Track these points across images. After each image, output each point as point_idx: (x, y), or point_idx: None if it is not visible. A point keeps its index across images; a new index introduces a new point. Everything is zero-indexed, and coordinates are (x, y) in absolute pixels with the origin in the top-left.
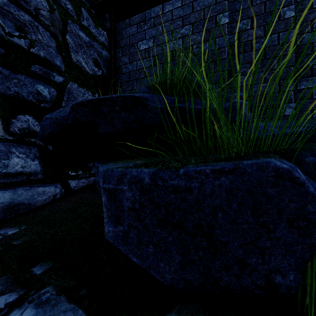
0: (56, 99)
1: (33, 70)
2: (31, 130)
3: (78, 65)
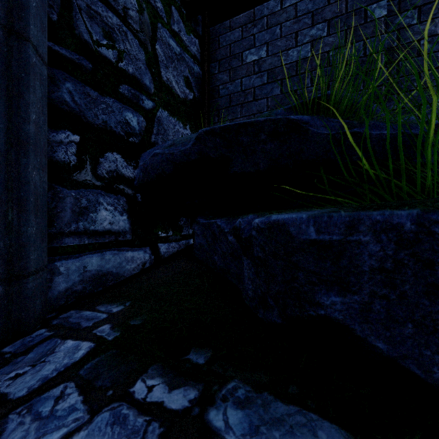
0: (145, 132)
1: (121, 92)
2: (119, 174)
3: (168, 86)
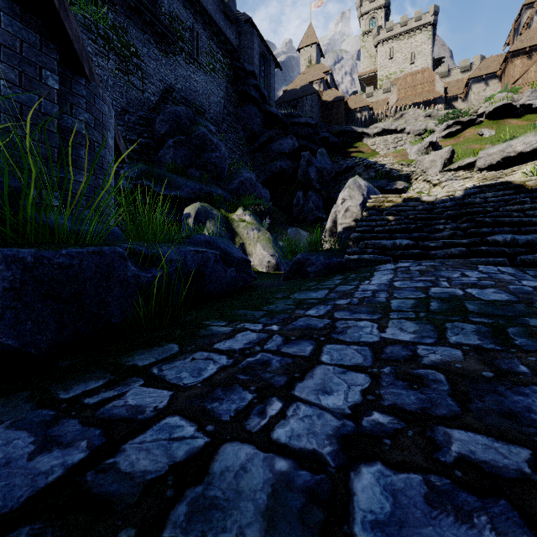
0: None
1: None
2: None
3: None
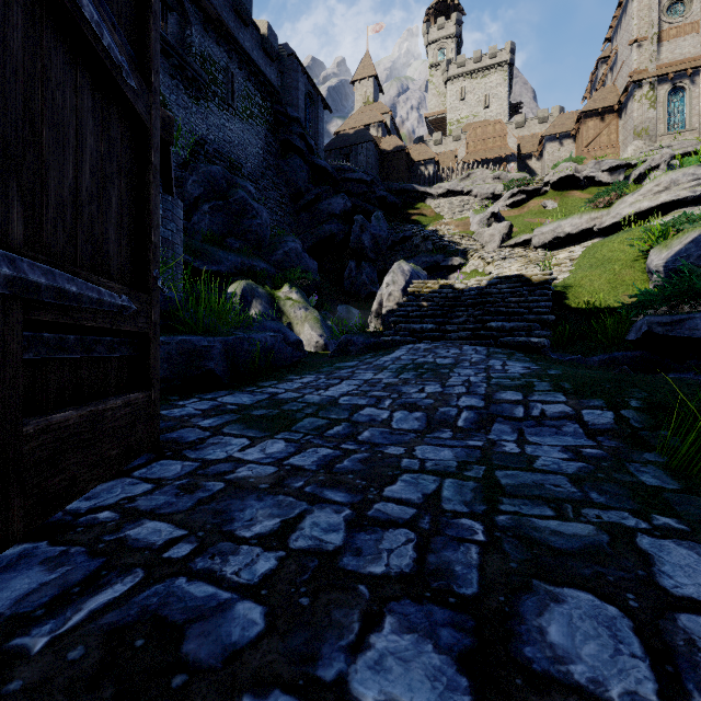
0: None
1: None
2: None
3: None
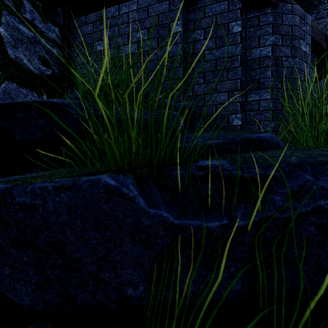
0: None
1: None
2: None
3: (18, 63)
